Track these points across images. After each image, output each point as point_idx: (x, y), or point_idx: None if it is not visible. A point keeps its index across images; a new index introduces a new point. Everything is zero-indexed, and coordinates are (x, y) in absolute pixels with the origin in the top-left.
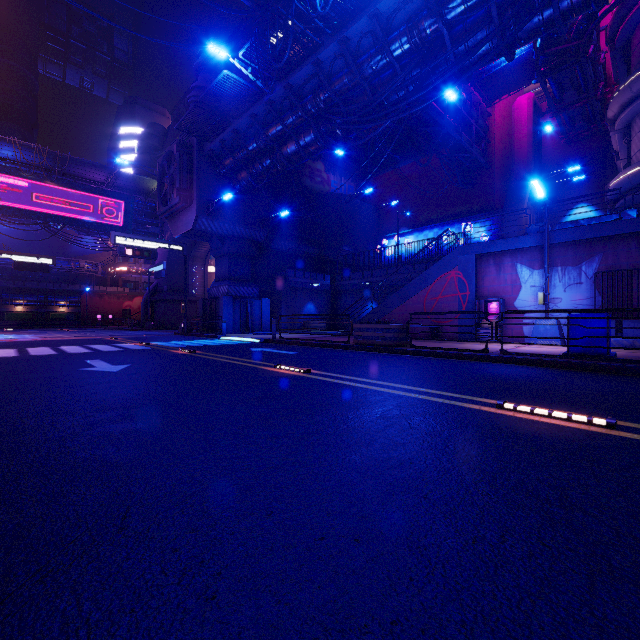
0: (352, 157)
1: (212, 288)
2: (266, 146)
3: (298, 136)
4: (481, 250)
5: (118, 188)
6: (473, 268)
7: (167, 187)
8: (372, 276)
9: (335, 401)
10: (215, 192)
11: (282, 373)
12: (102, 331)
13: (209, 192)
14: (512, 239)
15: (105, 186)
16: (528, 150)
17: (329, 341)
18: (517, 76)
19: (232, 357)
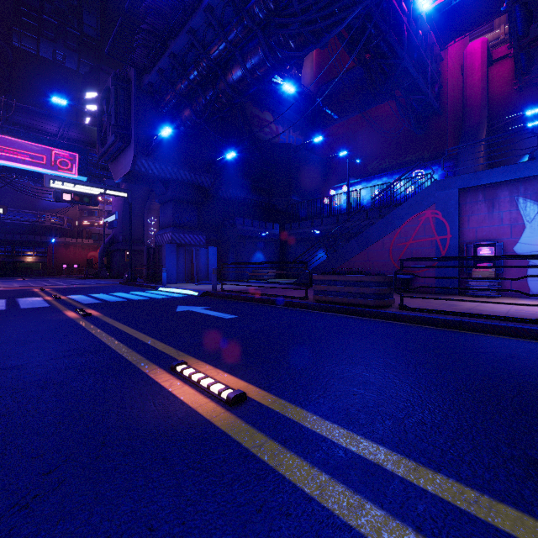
0: (300, 111)
1: (157, 236)
2: (208, 73)
3: (243, 56)
4: (467, 183)
5: (72, 140)
6: (456, 205)
7: (106, 127)
8: (322, 224)
9: None
10: (156, 131)
11: (171, 406)
12: (55, 280)
13: (149, 131)
14: (513, 166)
15: (58, 138)
16: (482, 95)
17: (280, 296)
18: (477, 12)
19: (129, 328)
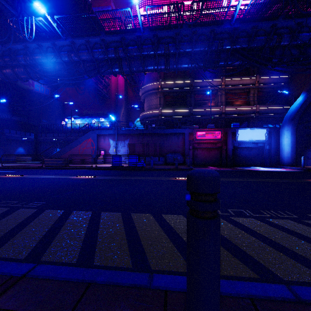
0: None
1: None
2: None
3: (14, 69)
4: (99, 133)
5: None
6: (96, 139)
7: None
8: (58, 136)
9: (32, 180)
10: None
11: (10, 177)
12: None
13: None
14: (108, 130)
15: None
16: (123, 96)
17: (32, 166)
18: None
19: None
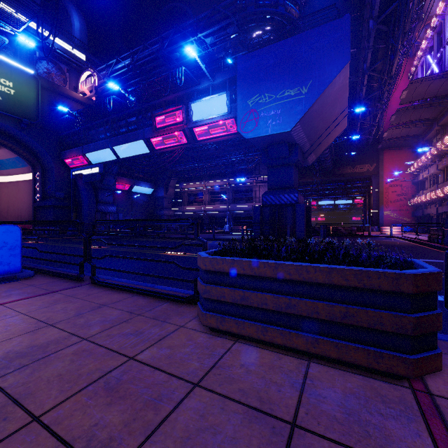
0: None
1: None
2: None
3: None
4: None
5: None
6: None
7: None
8: None
9: None
10: None
11: None
12: None
13: None
14: None
15: None
16: None
17: None
18: None
19: None
